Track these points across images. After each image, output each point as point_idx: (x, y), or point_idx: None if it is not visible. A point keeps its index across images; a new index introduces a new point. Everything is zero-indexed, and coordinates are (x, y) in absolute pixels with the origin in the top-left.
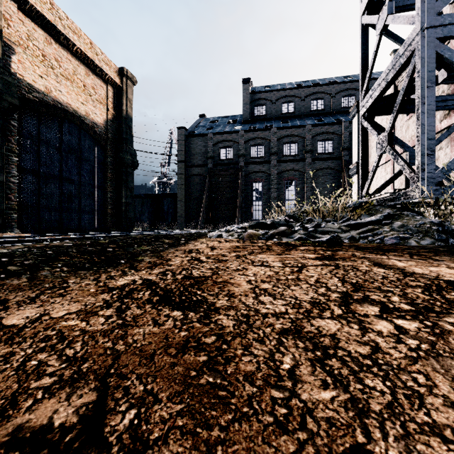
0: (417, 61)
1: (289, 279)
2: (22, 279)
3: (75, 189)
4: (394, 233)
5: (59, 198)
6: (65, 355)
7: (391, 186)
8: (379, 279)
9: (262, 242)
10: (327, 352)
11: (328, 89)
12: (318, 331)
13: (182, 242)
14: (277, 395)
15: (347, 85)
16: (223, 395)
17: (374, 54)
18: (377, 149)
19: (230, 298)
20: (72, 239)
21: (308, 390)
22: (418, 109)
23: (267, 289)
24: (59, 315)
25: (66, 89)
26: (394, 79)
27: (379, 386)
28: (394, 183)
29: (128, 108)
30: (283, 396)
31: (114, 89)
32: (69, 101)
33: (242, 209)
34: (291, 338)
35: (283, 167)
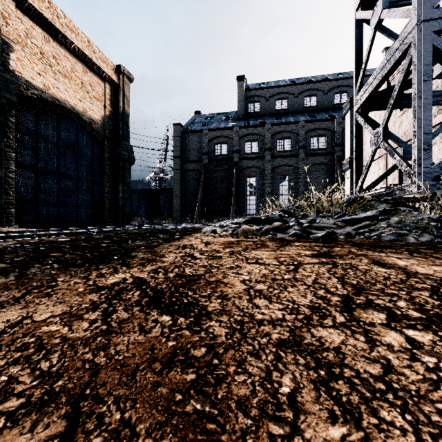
0: (413, 55)
1: (285, 279)
2: (9, 278)
3: (73, 184)
4: (391, 229)
5: (57, 193)
6: (39, 368)
7: (384, 181)
8: (382, 280)
9: (257, 238)
10: (332, 372)
11: (320, 86)
12: (320, 343)
13: (177, 237)
14: (275, 431)
15: (340, 82)
16: (212, 429)
17: (369, 49)
18: (371, 144)
19: (223, 300)
20: (67, 234)
21: (312, 424)
22: (414, 103)
23: (262, 290)
24: (42, 318)
25: (64, 86)
26: (389, 73)
27: (397, 420)
28: (387, 178)
29: (125, 105)
30: (283, 432)
31: (111, 86)
32: (66, 97)
33: (237, 204)
34: (290, 351)
35: (277, 162)
